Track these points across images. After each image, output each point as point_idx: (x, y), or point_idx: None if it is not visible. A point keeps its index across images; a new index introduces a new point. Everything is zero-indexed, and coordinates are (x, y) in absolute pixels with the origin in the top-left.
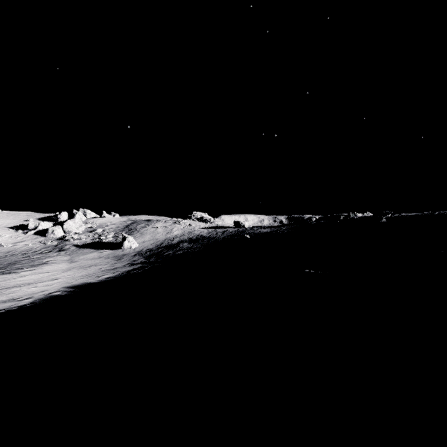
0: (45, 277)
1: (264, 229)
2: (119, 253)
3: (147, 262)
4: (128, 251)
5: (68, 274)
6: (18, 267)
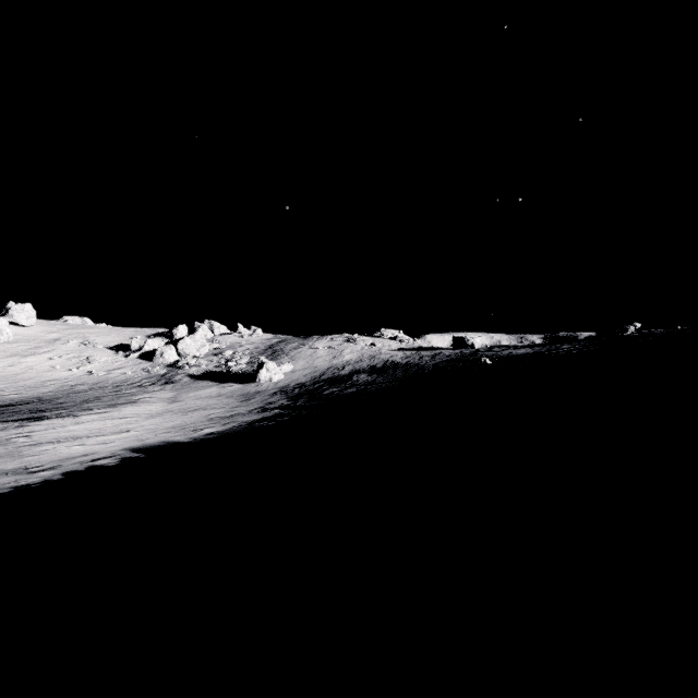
0: (111, 427)
1: (517, 349)
2: (250, 390)
3: (291, 406)
4: (266, 386)
5: (153, 422)
6: (89, 406)
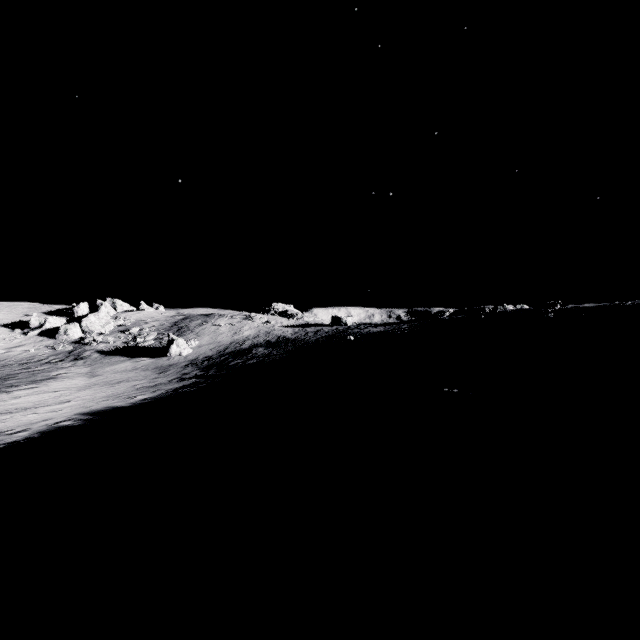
0: (50, 399)
1: (375, 327)
2: (163, 363)
3: (204, 375)
4: (177, 359)
5: (86, 393)
6: (12, 383)
